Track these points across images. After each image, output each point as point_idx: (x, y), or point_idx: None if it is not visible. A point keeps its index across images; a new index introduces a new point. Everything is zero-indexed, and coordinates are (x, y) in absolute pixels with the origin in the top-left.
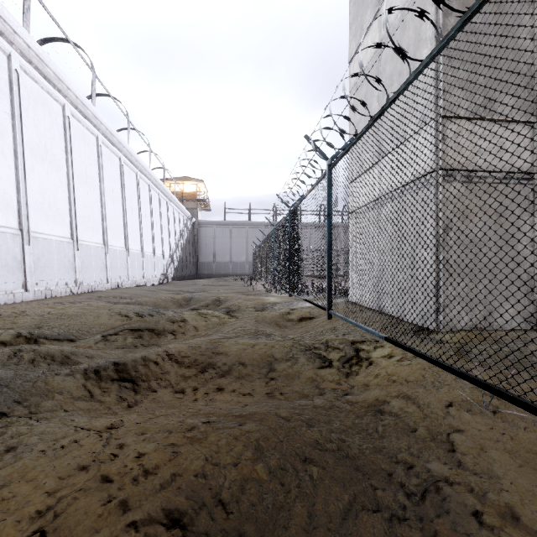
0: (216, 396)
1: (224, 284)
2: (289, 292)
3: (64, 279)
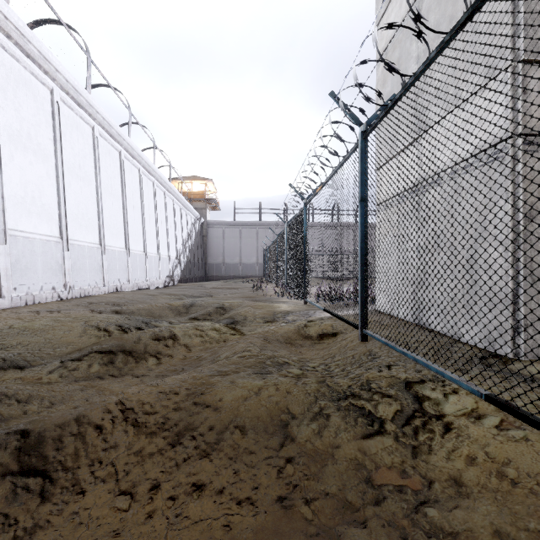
0: (187, 507)
1: (232, 286)
2: (304, 299)
3: (50, 283)
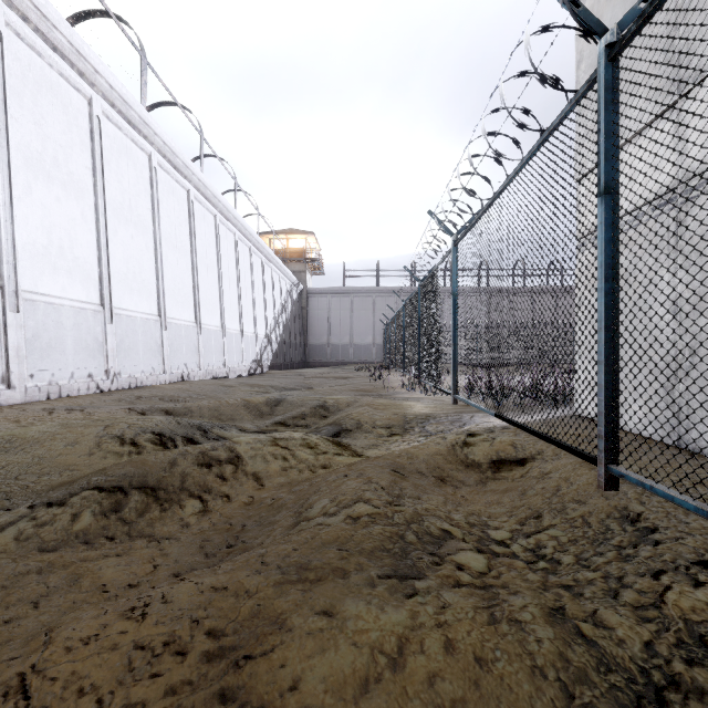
0: None
1: (340, 375)
2: (452, 395)
3: (85, 369)
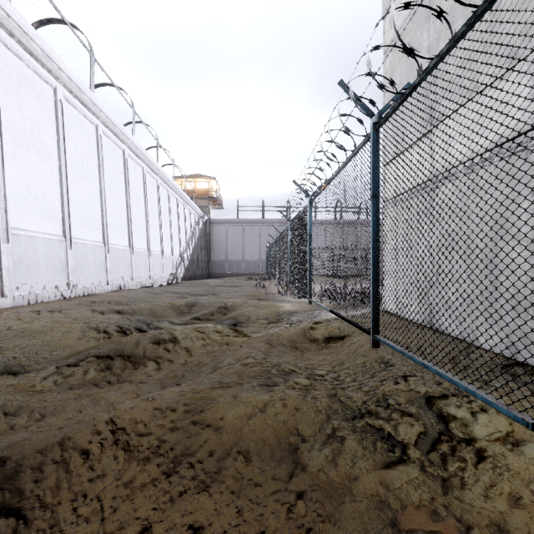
0: None
1: (235, 284)
2: (308, 299)
3: (53, 282)
